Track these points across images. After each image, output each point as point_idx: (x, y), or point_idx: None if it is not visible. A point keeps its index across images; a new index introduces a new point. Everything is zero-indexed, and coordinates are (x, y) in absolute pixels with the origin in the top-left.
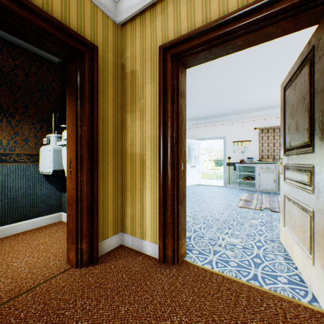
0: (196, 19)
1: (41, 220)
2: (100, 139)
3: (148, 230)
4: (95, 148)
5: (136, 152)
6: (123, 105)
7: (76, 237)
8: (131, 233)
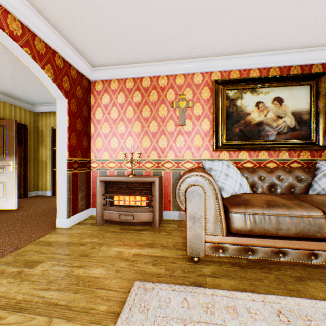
0: None
1: None
2: (28, 156)
3: (49, 187)
4: (27, 159)
5: (44, 160)
6: (38, 142)
7: (19, 188)
8: (42, 190)
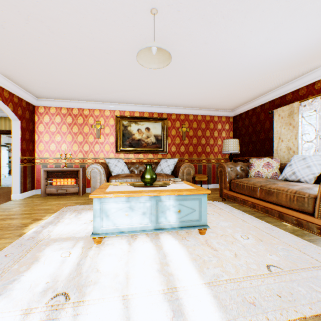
0: (3, 126)
1: None
2: None
3: None
4: None
5: None
6: None
7: None
8: None
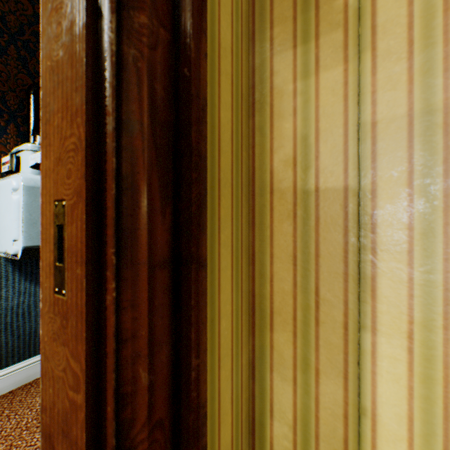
0: None
1: (0, 379)
2: None
3: None
4: (193, 146)
5: (320, 184)
6: (256, 28)
7: None
8: None
